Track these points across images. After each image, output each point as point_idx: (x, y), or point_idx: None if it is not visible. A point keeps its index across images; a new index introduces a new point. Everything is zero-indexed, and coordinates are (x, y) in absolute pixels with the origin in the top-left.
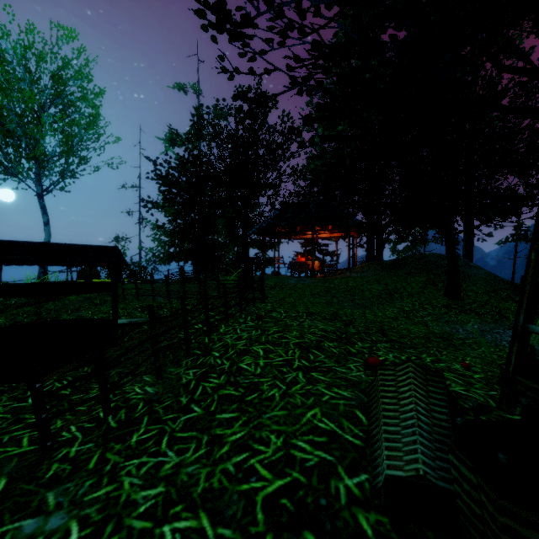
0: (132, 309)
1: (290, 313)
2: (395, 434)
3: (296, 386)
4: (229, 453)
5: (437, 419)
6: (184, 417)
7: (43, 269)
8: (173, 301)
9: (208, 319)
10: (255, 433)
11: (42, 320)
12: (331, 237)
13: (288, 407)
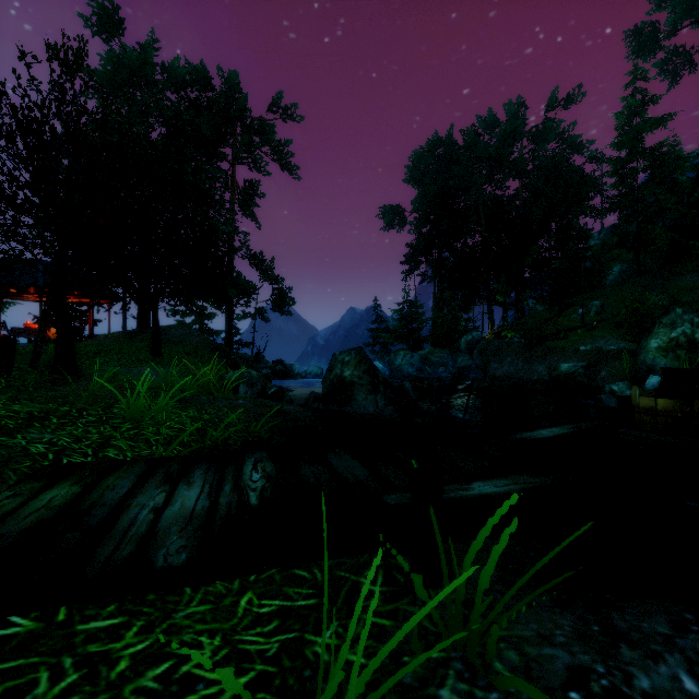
0: None
1: None
2: None
3: None
4: None
5: None
6: None
7: None
8: None
9: None
10: None
11: None
12: (84, 303)
13: None
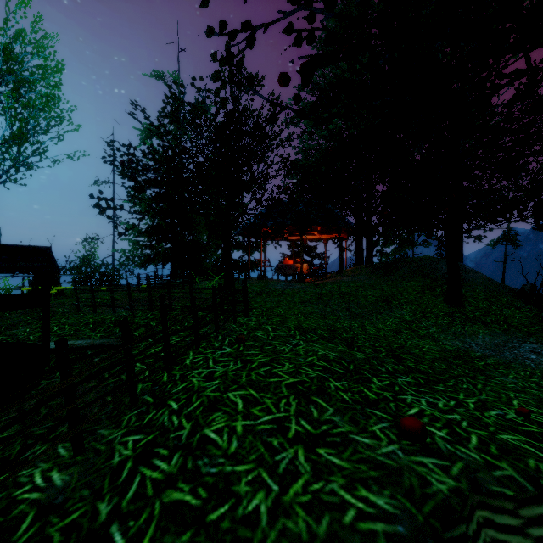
0: (82, 325)
1: (279, 332)
2: None
3: (296, 483)
4: None
5: None
6: None
7: None
8: (137, 314)
9: (168, 348)
10: None
11: None
12: (319, 239)
13: None
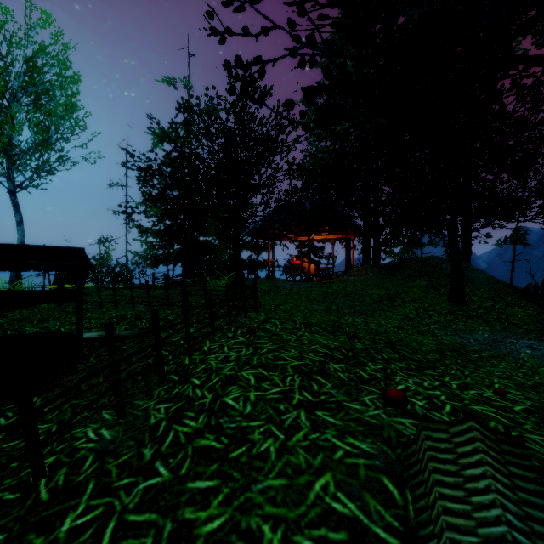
0: (107, 319)
1: (286, 325)
2: None
3: (298, 433)
4: None
5: (543, 539)
6: (143, 484)
7: (15, 273)
8: None
9: (189, 336)
10: (241, 519)
11: (1, 333)
12: (327, 239)
13: (288, 471)
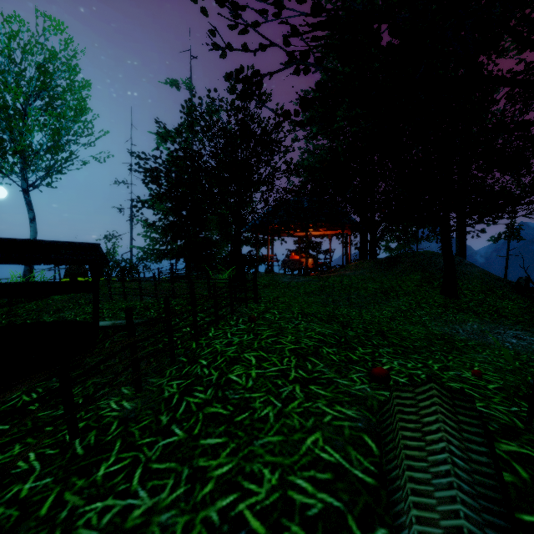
0: (118, 310)
1: (284, 314)
2: (424, 485)
3: (293, 402)
4: (213, 494)
5: (476, 463)
6: (162, 441)
7: (29, 267)
8: (162, 301)
9: (196, 322)
10: (245, 465)
11: (21, 322)
12: (324, 235)
13: (284, 431)
